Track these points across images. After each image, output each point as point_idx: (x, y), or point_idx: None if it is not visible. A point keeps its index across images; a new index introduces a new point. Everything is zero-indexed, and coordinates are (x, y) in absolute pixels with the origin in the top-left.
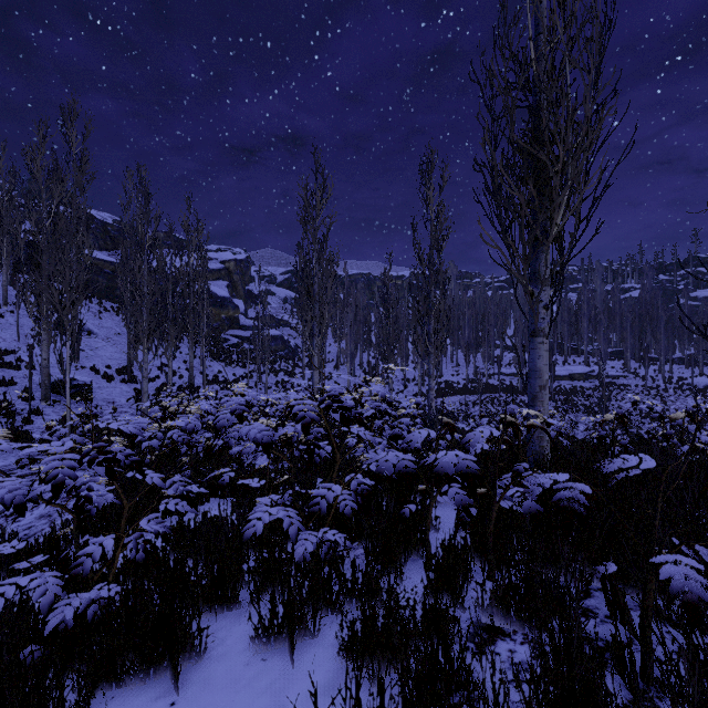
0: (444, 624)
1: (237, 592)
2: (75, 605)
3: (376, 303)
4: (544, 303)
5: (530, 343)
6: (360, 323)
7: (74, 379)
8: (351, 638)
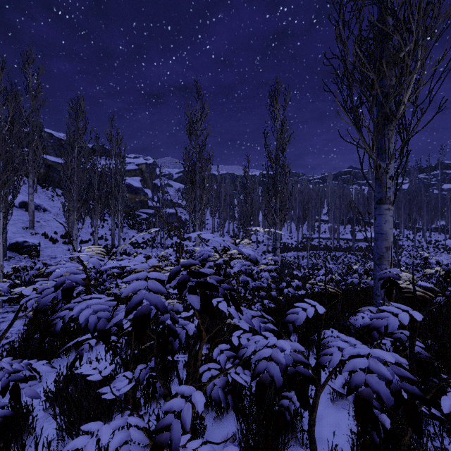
0: None
1: None
2: None
3: (238, 191)
4: (390, 174)
5: (376, 210)
6: (227, 205)
7: (26, 242)
8: None
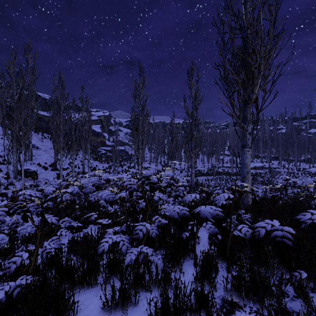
0: (208, 307)
1: (97, 277)
2: (6, 290)
3: (167, 135)
4: (249, 132)
5: (242, 151)
6: (160, 144)
7: (29, 169)
8: (155, 310)
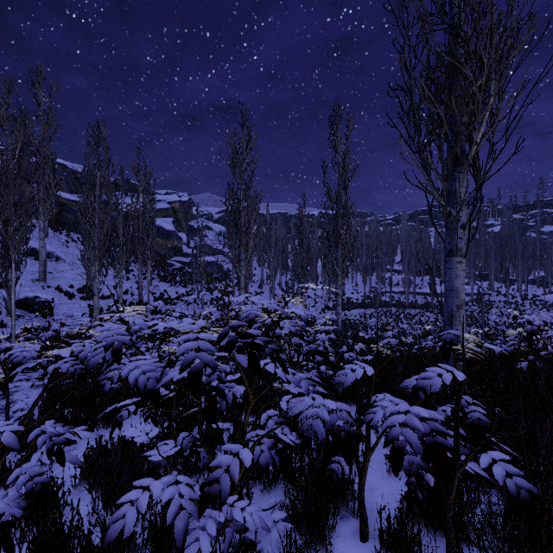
0: None
1: None
2: None
3: (292, 235)
4: (462, 223)
5: (446, 263)
6: (279, 251)
7: (38, 297)
8: None
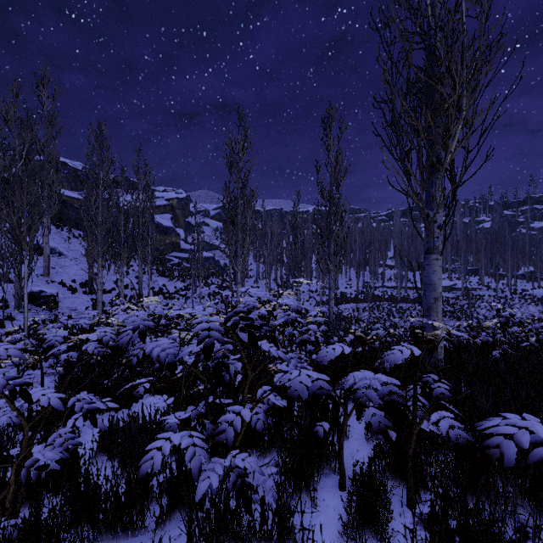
0: None
1: (146, 510)
2: None
3: (287, 231)
4: (438, 224)
5: (425, 259)
6: (274, 247)
7: (43, 291)
8: None
